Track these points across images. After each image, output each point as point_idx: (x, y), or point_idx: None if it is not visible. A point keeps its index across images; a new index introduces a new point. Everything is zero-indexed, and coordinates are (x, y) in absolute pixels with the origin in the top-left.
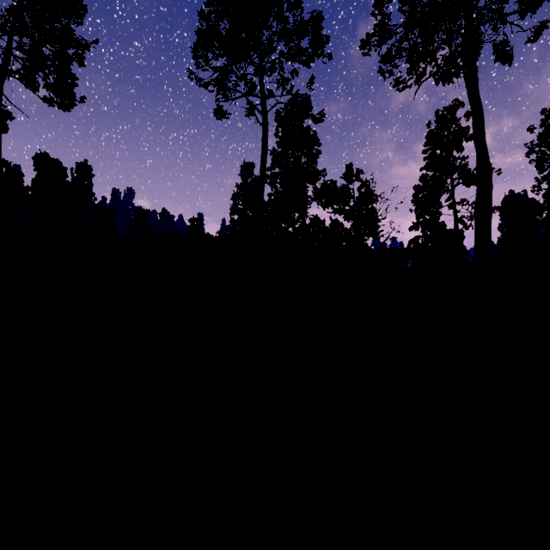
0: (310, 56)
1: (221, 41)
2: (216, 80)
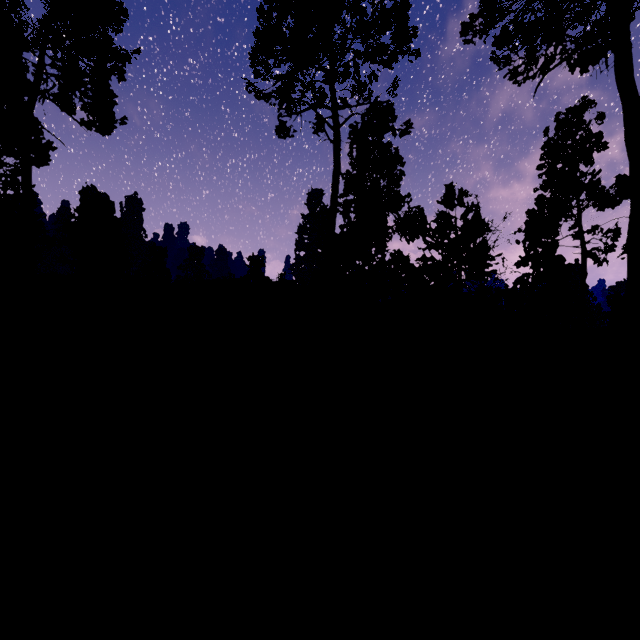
0: (393, 54)
1: (284, 43)
2: (278, 91)
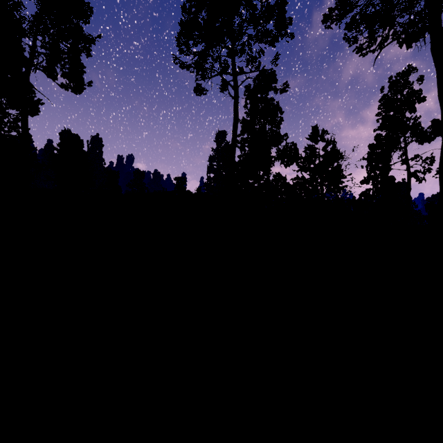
0: (275, 36)
1: (199, 30)
2: (195, 63)
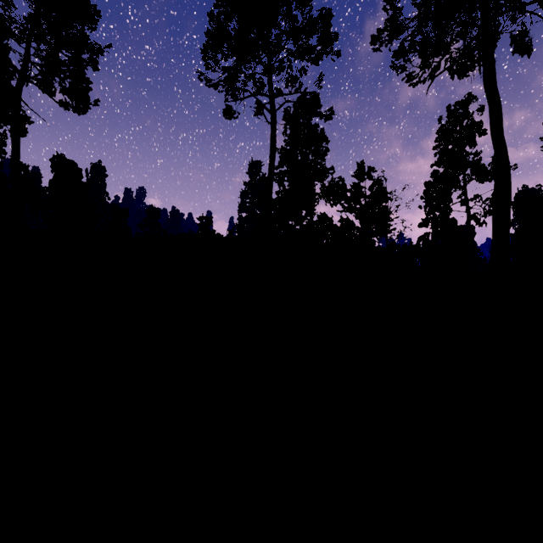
0: (319, 53)
1: (230, 42)
2: (225, 80)
